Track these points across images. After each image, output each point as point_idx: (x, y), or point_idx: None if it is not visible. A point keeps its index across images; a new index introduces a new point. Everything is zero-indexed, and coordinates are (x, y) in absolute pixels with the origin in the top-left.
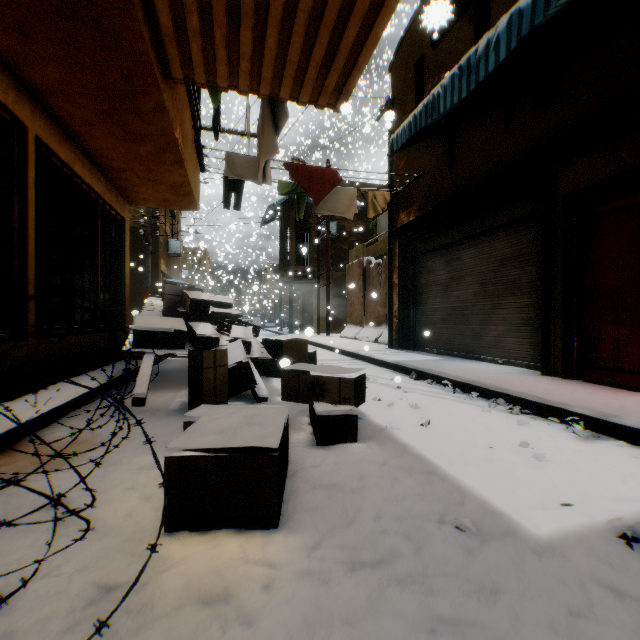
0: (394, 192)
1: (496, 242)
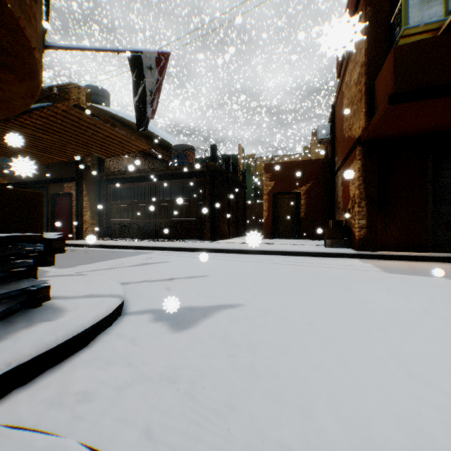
0: None
1: None
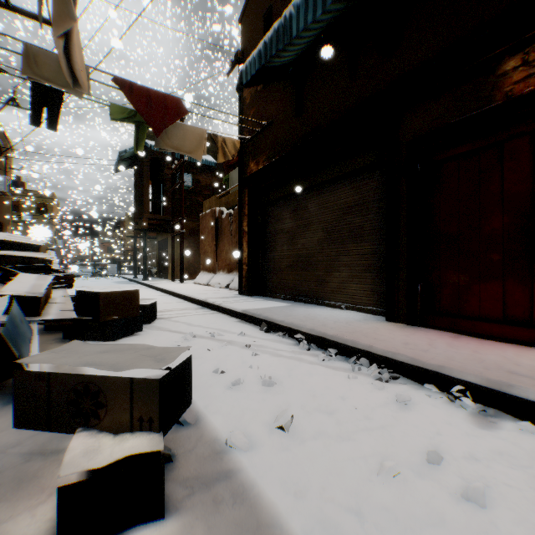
0: (244, 141)
1: (340, 191)
